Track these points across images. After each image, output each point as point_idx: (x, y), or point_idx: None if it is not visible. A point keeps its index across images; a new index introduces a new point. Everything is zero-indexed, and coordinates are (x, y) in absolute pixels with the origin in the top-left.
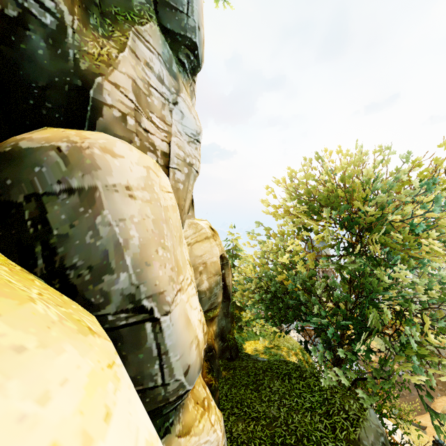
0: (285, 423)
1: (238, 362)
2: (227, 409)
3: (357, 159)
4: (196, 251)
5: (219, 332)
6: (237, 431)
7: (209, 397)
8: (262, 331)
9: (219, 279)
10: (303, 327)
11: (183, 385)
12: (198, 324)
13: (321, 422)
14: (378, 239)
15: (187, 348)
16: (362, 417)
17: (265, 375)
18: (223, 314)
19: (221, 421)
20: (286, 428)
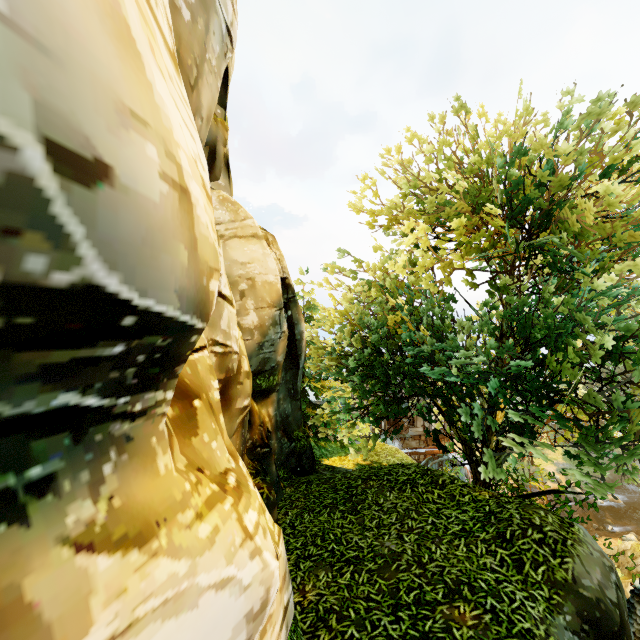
0: (416, 563)
1: (315, 475)
2: (295, 549)
3: (519, 115)
4: (233, 251)
5: (280, 422)
6: (316, 587)
7: (244, 474)
8: (353, 437)
9: (279, 315)
10: (429, 408)
11: (50, 223)
12: (191, 163)
13: (490, 554)
14: (568, 227)
15: (93, 84)
16: (569, 538)
17: (367, 486)
18: (287, 392)
19: (278, 545)
20: (419, 571)
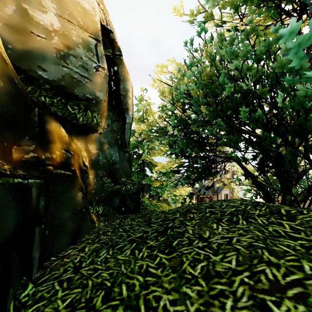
0: None
1: None
2: None
3: None
4: None
5: (105, 164)
6: None
7: None
8: (175, 196)
9: (93, 43)
10: (243, 155)
11: None
12: None
13: None
14: None
15: None
16: None
17: (187, 219)
18: (114, 141)
19: None
20: None
